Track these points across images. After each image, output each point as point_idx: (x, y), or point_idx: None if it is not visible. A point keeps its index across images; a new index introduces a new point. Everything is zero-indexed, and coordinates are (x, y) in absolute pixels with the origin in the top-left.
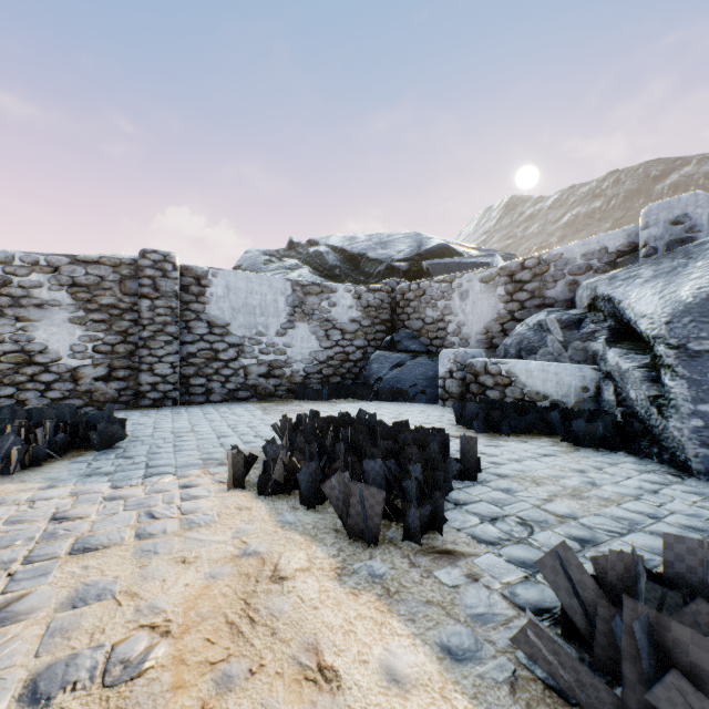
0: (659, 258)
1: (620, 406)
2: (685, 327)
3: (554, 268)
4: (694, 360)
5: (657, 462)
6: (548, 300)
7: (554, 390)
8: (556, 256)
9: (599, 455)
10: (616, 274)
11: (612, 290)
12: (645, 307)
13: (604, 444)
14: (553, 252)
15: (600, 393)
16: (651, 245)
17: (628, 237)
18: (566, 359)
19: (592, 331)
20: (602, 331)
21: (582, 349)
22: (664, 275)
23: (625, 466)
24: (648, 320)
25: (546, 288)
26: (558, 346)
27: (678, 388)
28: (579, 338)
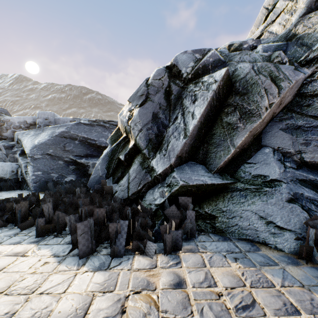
0: (38, 129)
1: (22, 175)
2: (34, 151)
3: (7, 124)
4: (35, 160)
5: (26, 190)
6: (4, 137)
7: (1, 173)
8: (8, 120)
9: (7, 192)
10: (26, 132)
11: (22, 137)
12: (28, 144)
13: (12, 189)
14: (6, 118)
15: (18, 172)
16: (40, 124)
17: (34, 120)
18: (8, 161)
19: (16, 151)
20: (19, 151)
21: (13, 157)
22: (36, 135)
23: (13, 193)
24: (27, 148)
25: (3, 132)
26: (5, 155)
27: (30, 168)
28: (12, 153)
